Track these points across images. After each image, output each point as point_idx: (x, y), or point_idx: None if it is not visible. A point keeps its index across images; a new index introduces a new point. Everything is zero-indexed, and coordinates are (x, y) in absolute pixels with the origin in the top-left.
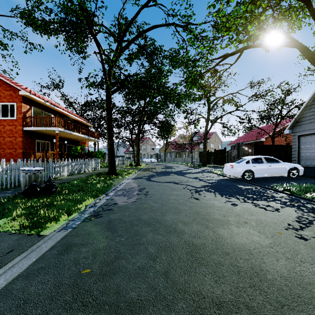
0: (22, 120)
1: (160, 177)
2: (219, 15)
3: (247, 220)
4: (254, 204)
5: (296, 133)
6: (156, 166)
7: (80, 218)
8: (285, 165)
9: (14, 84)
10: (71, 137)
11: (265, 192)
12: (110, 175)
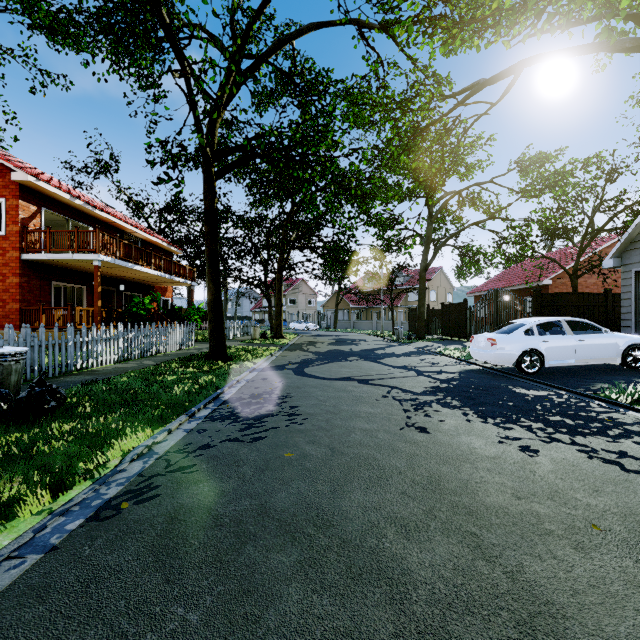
0: (20, 238)
1: (327, 367)
2: (458, 3)
3: (593, 514)
4: (580, 447)
5: (631, 265)
6: (318, 338)
7: (90, 502)
8: (617, 338)
9: (0, 158)
10: (132, 275)
11: (589, 408)
12: (214, 361)
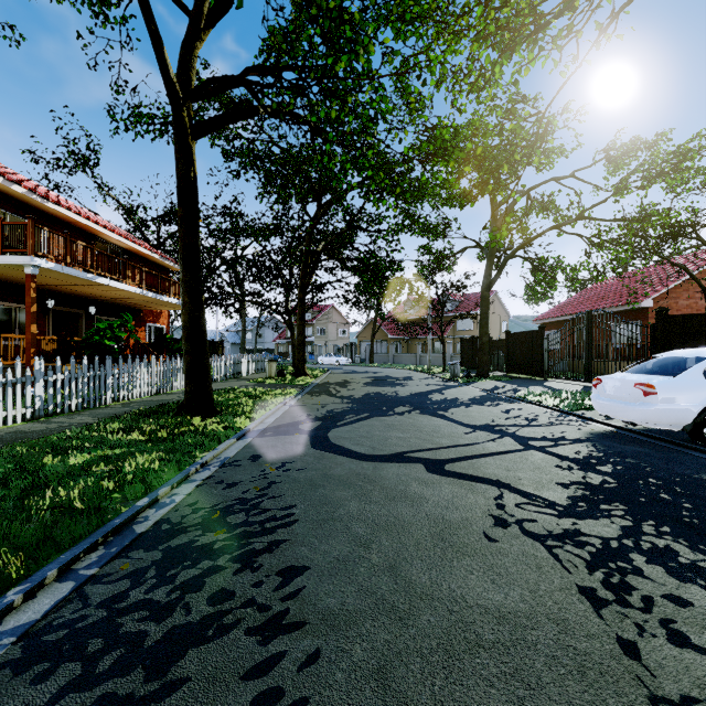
0: None
1: (365, 427)
2: None
3: None
4: None
5: None
6: (351, 376)
7: None
8: None
9: None
10: (102, 293)
11: None
12: (187, 416)
